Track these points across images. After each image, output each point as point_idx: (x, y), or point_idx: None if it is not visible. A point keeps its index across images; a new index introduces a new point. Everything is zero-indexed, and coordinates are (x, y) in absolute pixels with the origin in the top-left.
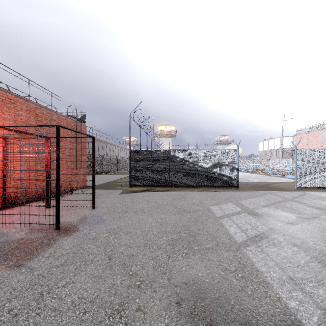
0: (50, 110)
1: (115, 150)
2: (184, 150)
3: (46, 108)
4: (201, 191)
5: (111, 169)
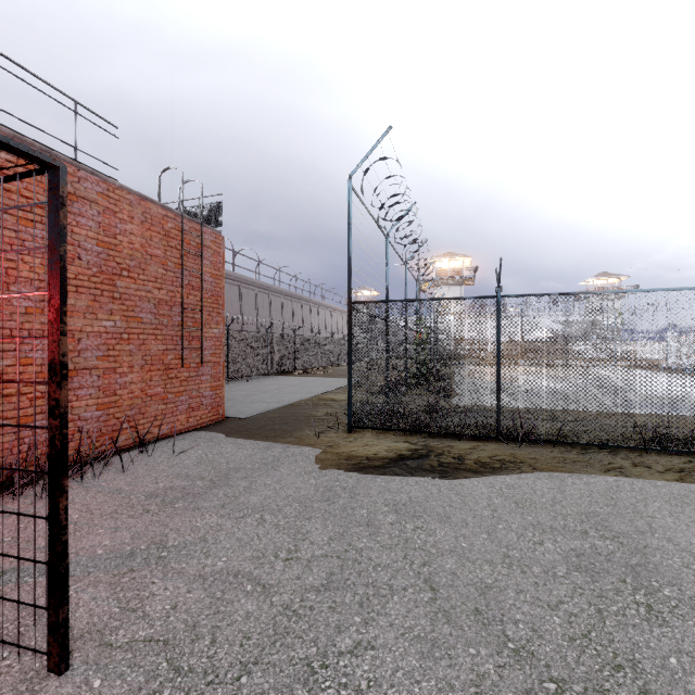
0: (70, 162)
1: (330, 318)
2: (566, 294)
3: (49, 151)
4: (688, 490)
5: (317, 363)
